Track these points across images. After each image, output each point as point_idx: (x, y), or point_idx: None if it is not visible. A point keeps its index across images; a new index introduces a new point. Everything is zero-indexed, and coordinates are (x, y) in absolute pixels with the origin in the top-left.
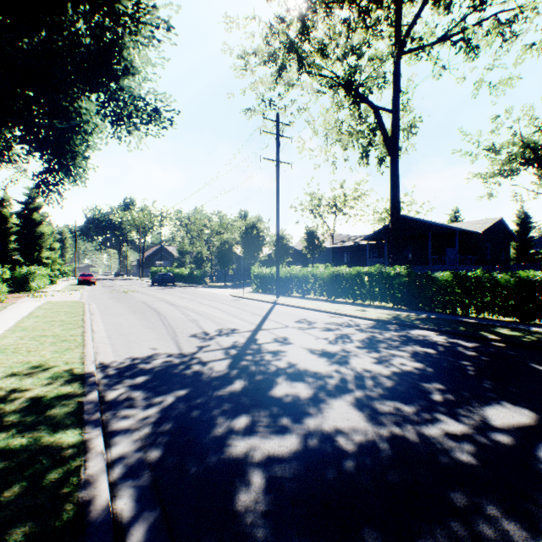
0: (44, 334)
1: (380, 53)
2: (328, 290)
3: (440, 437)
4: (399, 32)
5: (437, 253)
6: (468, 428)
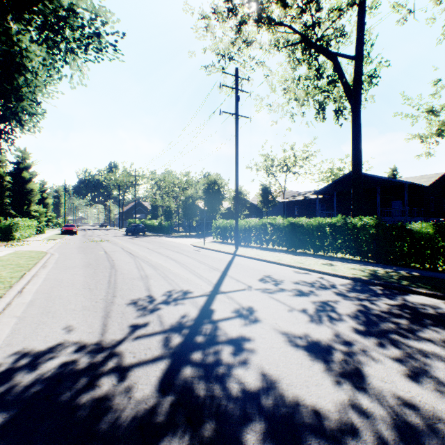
0: None
1: (340, 4)
2: (287, 241)
3: None
4: None
5: (383, 206)
6: None
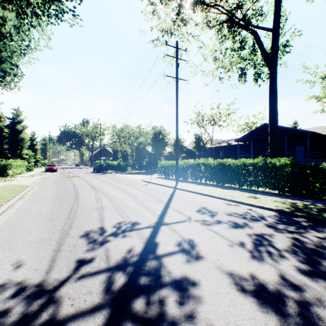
0: None
1: None
2: (217, 178)
3: None
4: None
5: (289, 150)
6: None
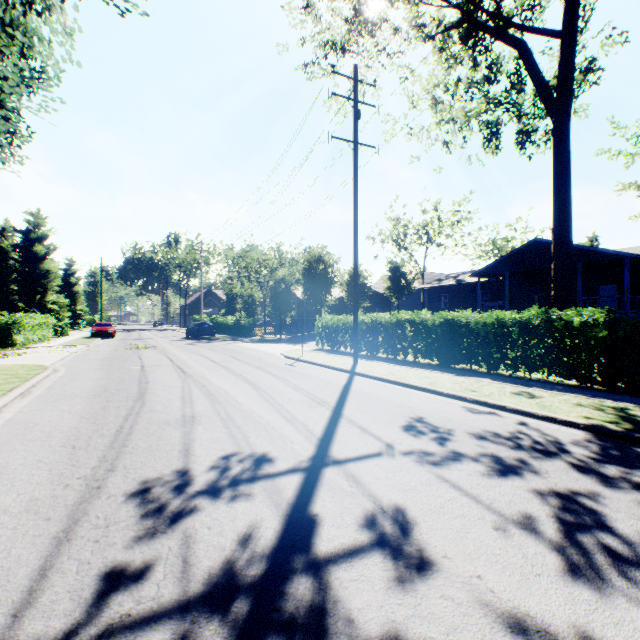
0: None
1: None
2: (440, 351)
3: None
4: None
5: (584, 294)
6: None
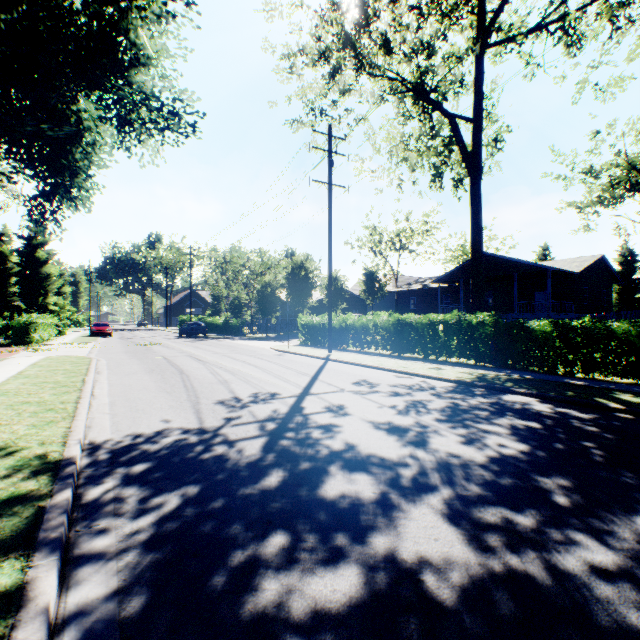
0: (27, 401)
1: (457, 50)
2: (392, 343)
3: (585, 575)
4: (482, 20)
5: (524, 298)
6: (624, 558)
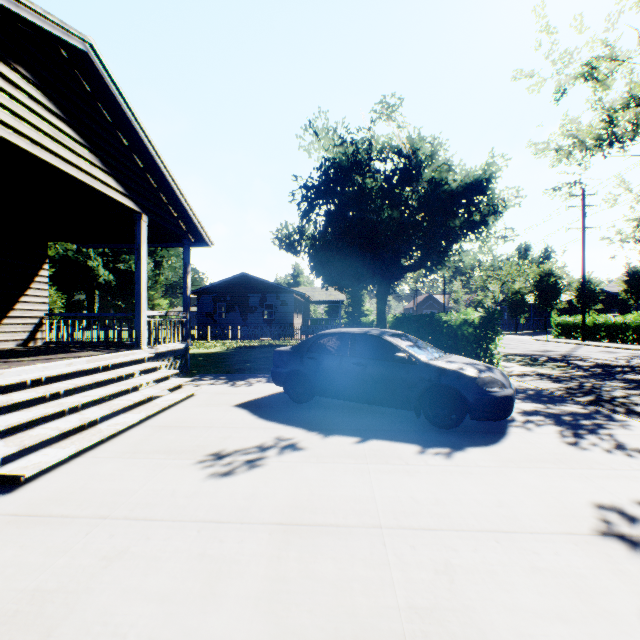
0: None
1: None
2: (639, 336)
3: None
4: None
5: None
6: None
